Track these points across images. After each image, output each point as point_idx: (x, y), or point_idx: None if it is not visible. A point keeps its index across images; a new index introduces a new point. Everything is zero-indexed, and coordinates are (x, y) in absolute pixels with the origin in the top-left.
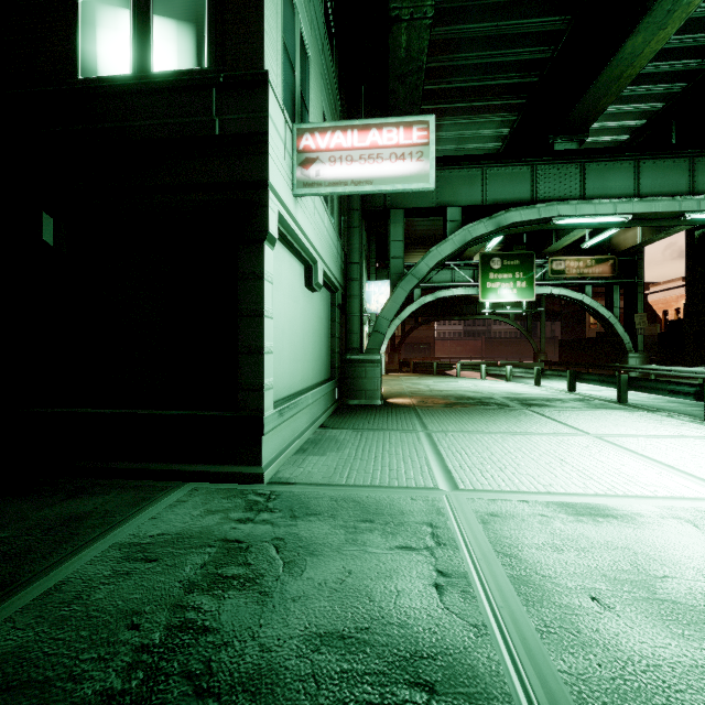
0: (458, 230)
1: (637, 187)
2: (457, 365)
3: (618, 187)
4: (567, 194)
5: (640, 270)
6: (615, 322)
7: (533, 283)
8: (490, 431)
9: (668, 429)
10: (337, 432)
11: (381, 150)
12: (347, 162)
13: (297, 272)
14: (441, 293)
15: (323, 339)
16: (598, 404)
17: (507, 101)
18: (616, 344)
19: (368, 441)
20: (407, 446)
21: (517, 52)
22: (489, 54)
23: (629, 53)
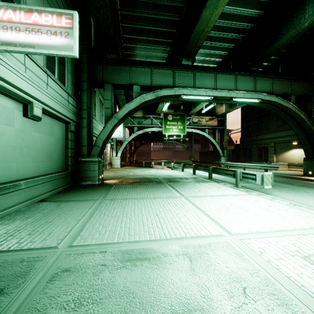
0: (138, 97)
1: (215, 85)
2: (153, 162)
3: (208, 84)
4: (188, 85)
5: (225, 123)
6: (216, 144)
7: (185, 127)
8: (137, 197)
9: (219, 191)
10: (46, 204)
11: (41, 27)
12: (16, 31)
13: (10, 106)
14: (146, 129)
15: (54, 149)
16: (200, 180)
17: (164, 40)
18: (217, 153)
19: (57, 209)
20: (77, 212)
21: (164, 14)
22: (151, 12)
23: (205, 19)
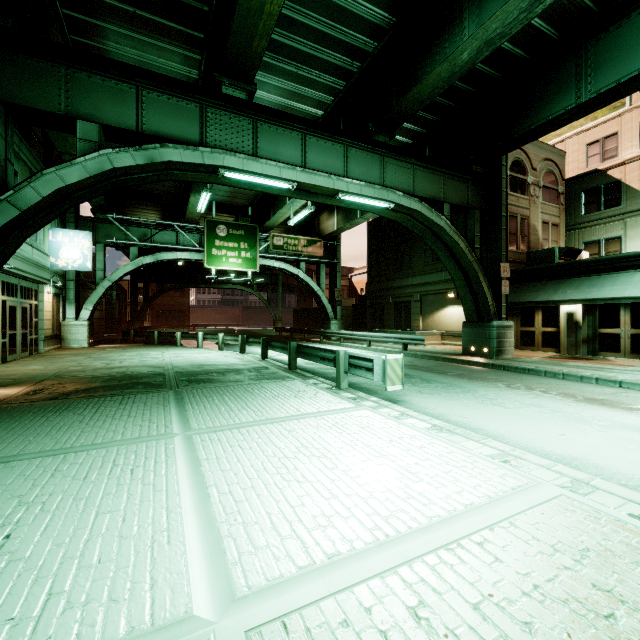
0: (92, 153)
1: (304, 160)
2: (177, 333)
3: (288, 155)
4: (240, 148)
5: (339, 253)
6: (322, 294)
7: (257, 255)
8: (20, 453)
9: (293, 404)
10: None
11: None
12: None
13: None
14: (163, 255)
15: None
16: (268, 374)
17: (182, 27)
18: (323, 313)
19: None
20: None
21: None
22: None
23: None
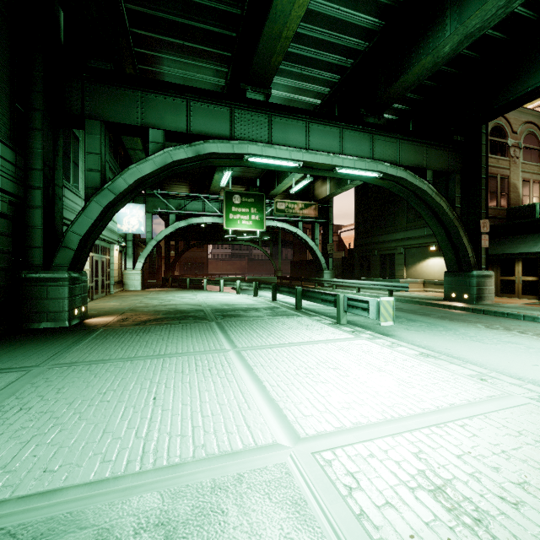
0: (159, 152)
1: (308, 143)
2: (204, 280)
3: (295, 140)
4: (259, 138)
5: (331, 214)
6: (316, 248)
7: (264, 217)
8: (136, 356)
9: (306, 334)
10: None
11: None
12: None
13: None
14: (193, 220)
15: None
16: (280, 312)
17: (216, 50)
18: (317, 264)
19: None
20: None
21: None
22: None
23: (281, 11)
